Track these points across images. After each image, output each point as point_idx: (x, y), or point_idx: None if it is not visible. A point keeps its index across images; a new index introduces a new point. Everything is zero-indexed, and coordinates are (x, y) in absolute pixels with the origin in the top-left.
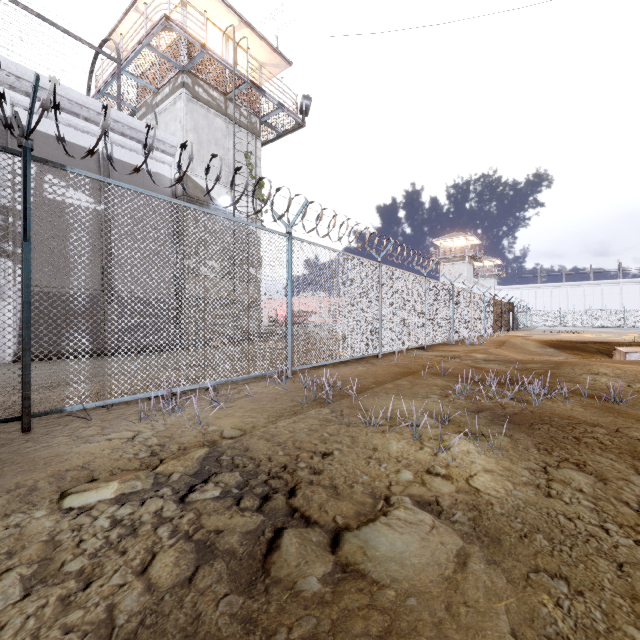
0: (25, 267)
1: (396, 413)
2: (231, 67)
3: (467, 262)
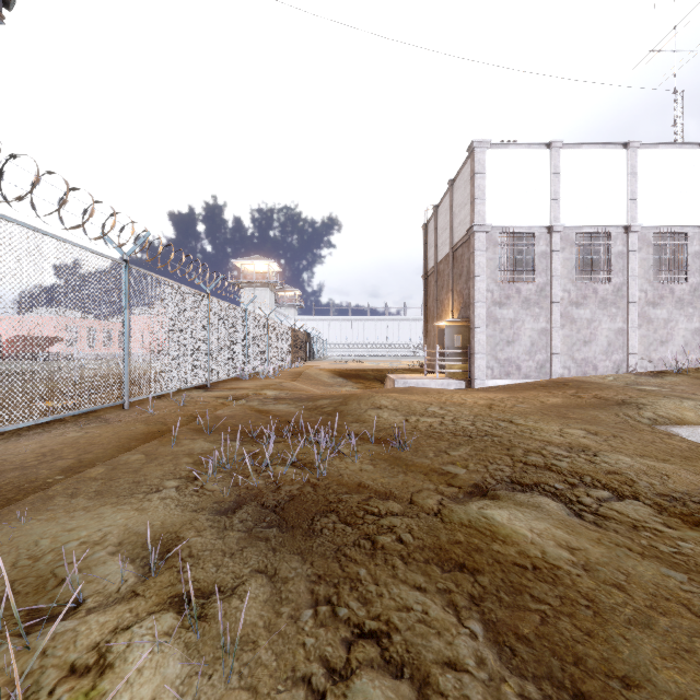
0: None
1: (39, 571)
2: None
3: (269, 289)
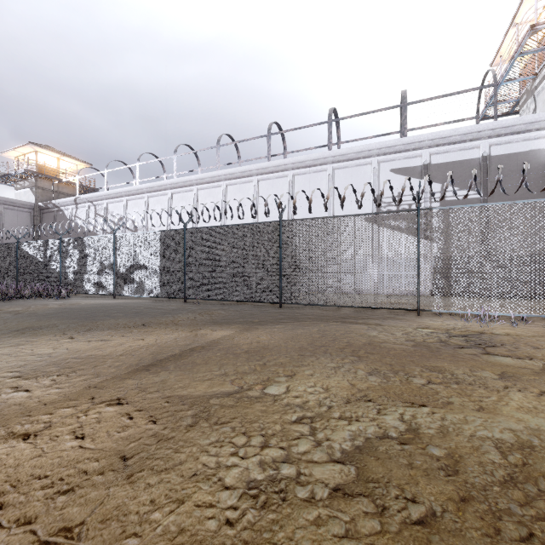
0: (418, 253)
1: None
2: None
3: None
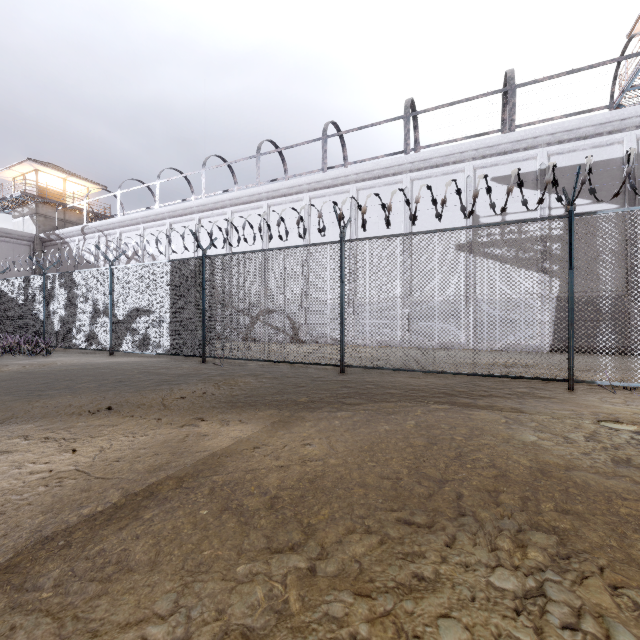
0: (570, 286)
1: None
2: None
3: None
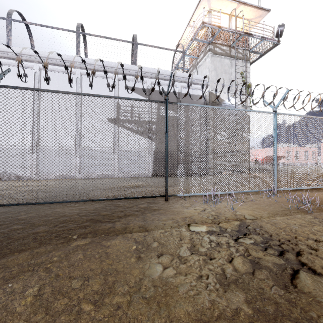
0: (166, 142)
1: None
2: (233, 30)
3: None
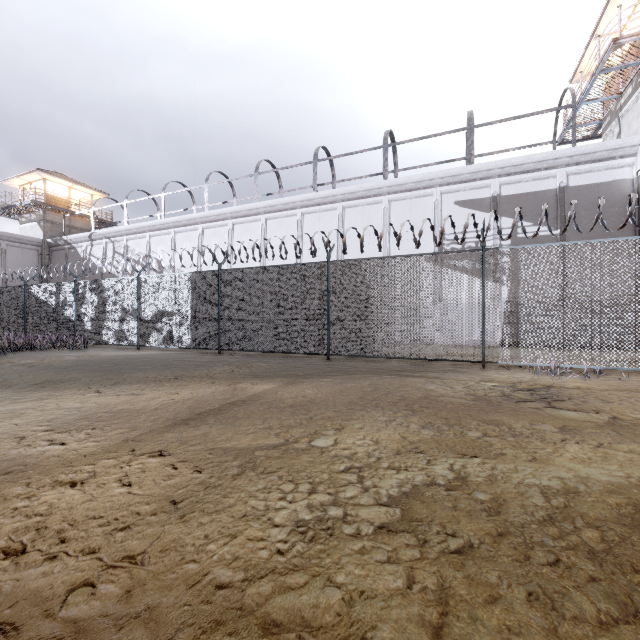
0: (482, 298)
1: None
2: None
3: None
